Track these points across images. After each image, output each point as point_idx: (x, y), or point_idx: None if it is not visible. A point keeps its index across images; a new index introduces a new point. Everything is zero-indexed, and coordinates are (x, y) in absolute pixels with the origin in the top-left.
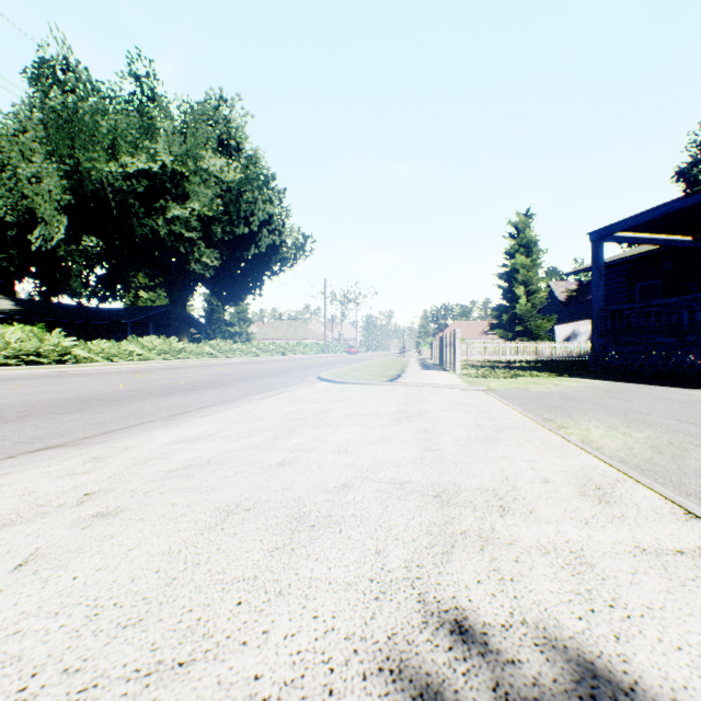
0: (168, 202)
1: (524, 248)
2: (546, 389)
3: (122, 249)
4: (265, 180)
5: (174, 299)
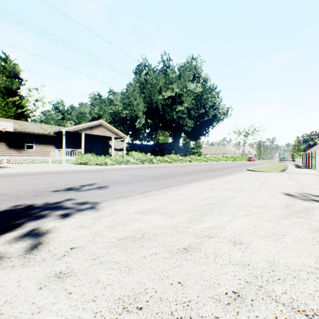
0: (176, 105)
1: None
2: None
3: (158, 123)
4: (212, 89)
5: (175, 140)
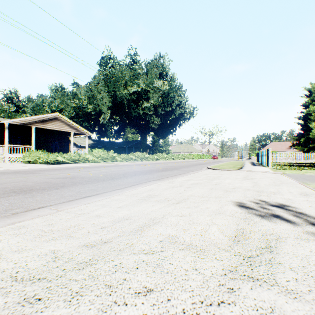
0: (142, 101)
1: (314, 101)
2: (313, 174)
3: (125, 120)
4: (178, 87)
5: (143, 137)
